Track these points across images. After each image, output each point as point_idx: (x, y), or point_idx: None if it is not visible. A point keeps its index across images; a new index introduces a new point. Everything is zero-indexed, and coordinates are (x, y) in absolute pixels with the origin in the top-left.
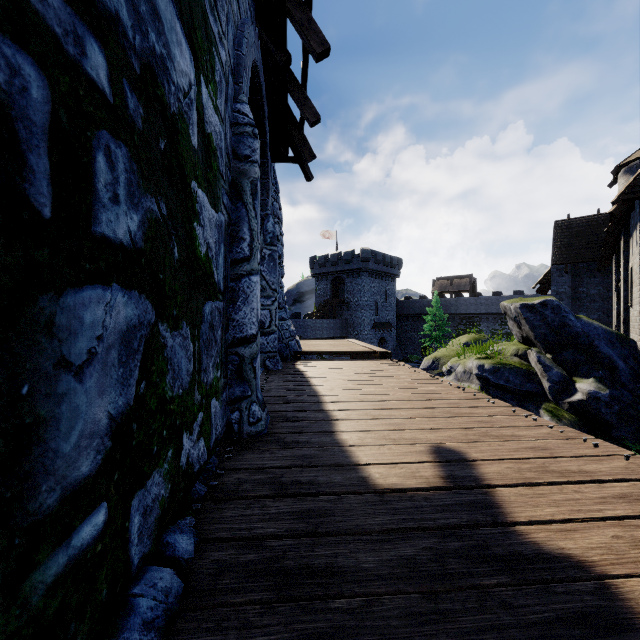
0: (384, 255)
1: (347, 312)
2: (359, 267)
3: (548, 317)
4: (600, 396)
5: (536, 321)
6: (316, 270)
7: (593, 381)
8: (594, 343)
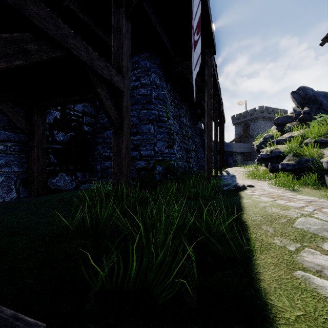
0: (274, 108)
1: (251, 140)
2: (257, 116)
3: (300, 93)
4: (305, 111)
5: (296, 97)
6: (235, 121)
7: (305, 108)
8: (317, 98)
